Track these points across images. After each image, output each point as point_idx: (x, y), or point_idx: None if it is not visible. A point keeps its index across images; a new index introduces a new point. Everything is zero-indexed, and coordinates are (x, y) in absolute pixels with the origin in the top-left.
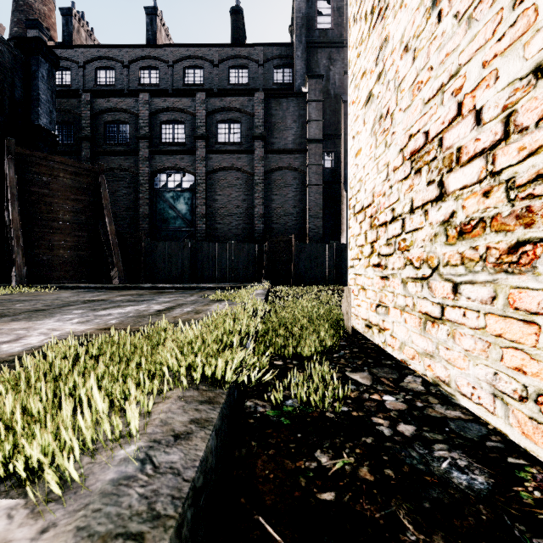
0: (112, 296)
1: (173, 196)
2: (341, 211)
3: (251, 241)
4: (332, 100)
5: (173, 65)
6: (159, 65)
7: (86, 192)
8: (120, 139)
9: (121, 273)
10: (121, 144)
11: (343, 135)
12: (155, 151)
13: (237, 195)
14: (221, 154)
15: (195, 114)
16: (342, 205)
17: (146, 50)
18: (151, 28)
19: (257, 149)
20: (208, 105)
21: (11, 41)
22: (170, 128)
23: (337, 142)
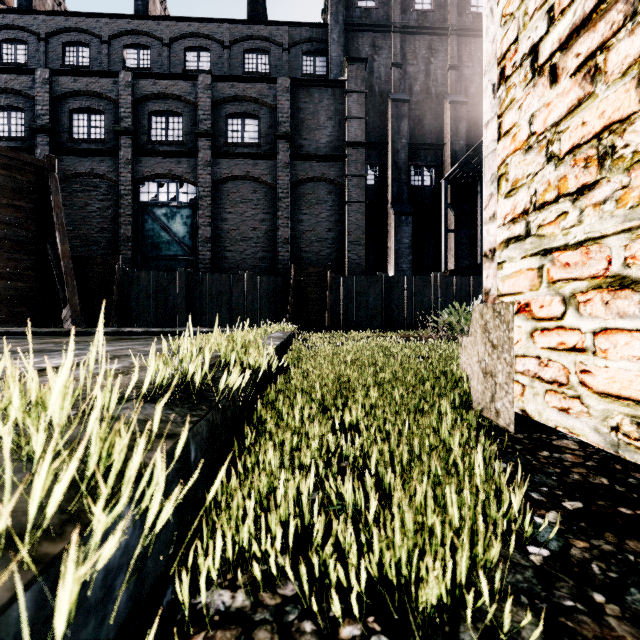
0: (19, 344)
1: (166, 213)
2: (388, 240)
3: (272, 274)
4: (376, 99)
5: (170, 44)
6: (151, 44)
7: (27, 195)
8: (93, 134)
9: (77, 313)
10: (94, 141)
11: (390, 143)
12: (141, 151)
13: (254, 213)
14: (232, 159)
15: (197, 103)
16: (389, 232)
17: (133, 22)
18: None
19: (280, 153)
20: (214, 92)
21: None
22: (163, 122)
23: (382, 153)
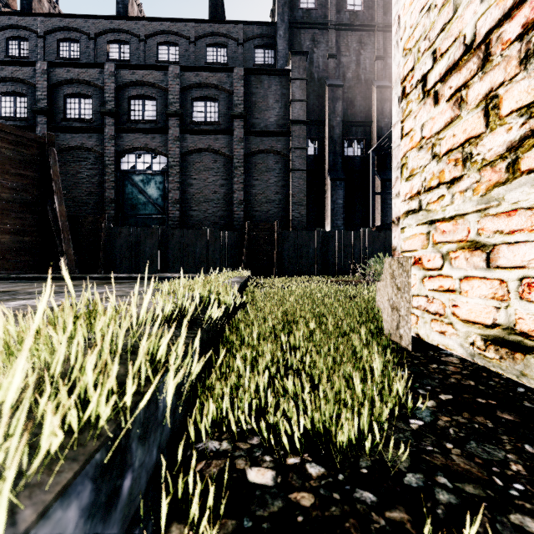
0: (31, 287)
1: (143, 179)
2: (325, 201)
3: (230, 230)
4: (315, 84)
5: (145, 40)
6: (130, 40)
7: (31, 166)
8: (83, 115)
9: (72, 262)
10: (83, 120)
11: (327, 120)
12: (122, 129)
13: (215, 180)
14: (197, 134)
15: (168, 89)
16: (326, 194)
17: (115, 22)
18: (121, 0)
19: (236, 130)
20: (182, 80)
21: None
22: (140, 104)
23: (321, 129)
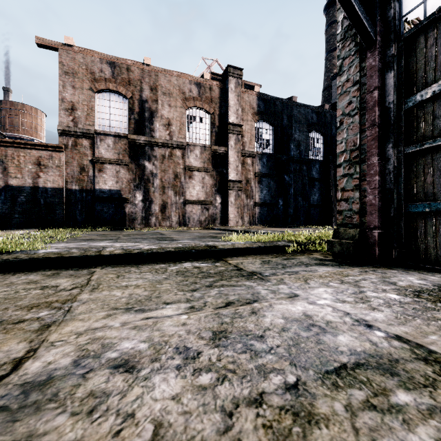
0: None
1: None
2: None
3: None
4: None
5: None
6: None
7: None
8: None
9: None
10: None
11: None
12: None
13: None
14: None
15: None
16: None
17: None
18: None
19: None
20: None
21: (323, 91)
22: None
23: None
